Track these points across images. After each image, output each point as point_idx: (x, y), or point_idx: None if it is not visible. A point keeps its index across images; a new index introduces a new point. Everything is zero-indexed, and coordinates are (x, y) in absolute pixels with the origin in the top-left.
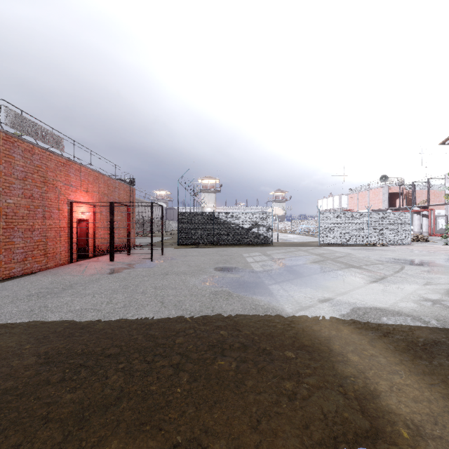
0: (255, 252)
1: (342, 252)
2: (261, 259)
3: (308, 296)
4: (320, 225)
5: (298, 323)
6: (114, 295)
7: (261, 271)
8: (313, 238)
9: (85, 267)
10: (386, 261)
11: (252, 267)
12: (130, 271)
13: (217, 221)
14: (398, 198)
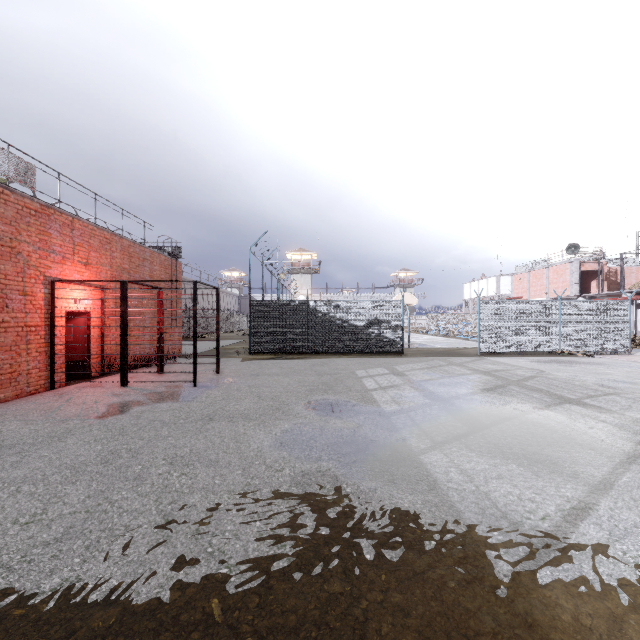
0: (376, 368)
1: (524, 367)
2: (390, 383)
3: (525, 494)
4: (481, 322)
5: (559, 638)
6: (68, 485)
7: (395, 411)
8: (462, 341)
9: (66, 400)
10: (620, 387)
11: (376, 402)
12: (142, 411)
13: (313, 315)
14: (594, 280)
